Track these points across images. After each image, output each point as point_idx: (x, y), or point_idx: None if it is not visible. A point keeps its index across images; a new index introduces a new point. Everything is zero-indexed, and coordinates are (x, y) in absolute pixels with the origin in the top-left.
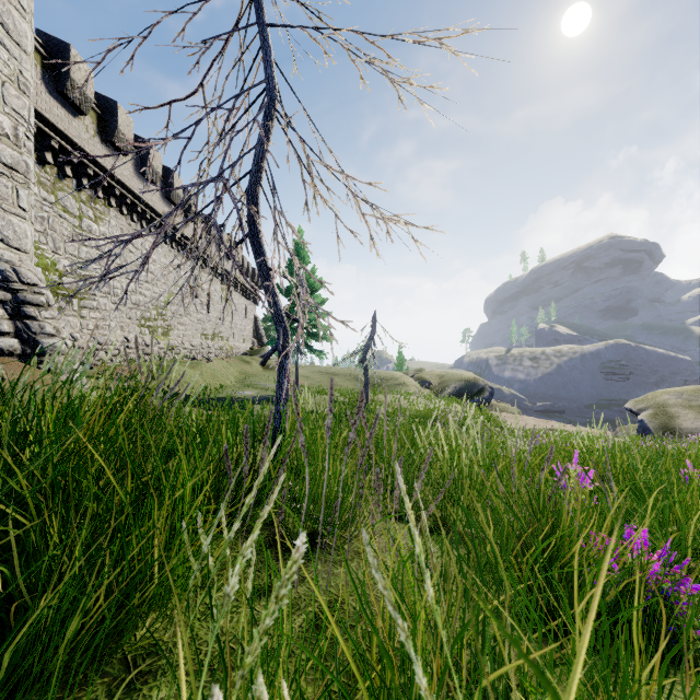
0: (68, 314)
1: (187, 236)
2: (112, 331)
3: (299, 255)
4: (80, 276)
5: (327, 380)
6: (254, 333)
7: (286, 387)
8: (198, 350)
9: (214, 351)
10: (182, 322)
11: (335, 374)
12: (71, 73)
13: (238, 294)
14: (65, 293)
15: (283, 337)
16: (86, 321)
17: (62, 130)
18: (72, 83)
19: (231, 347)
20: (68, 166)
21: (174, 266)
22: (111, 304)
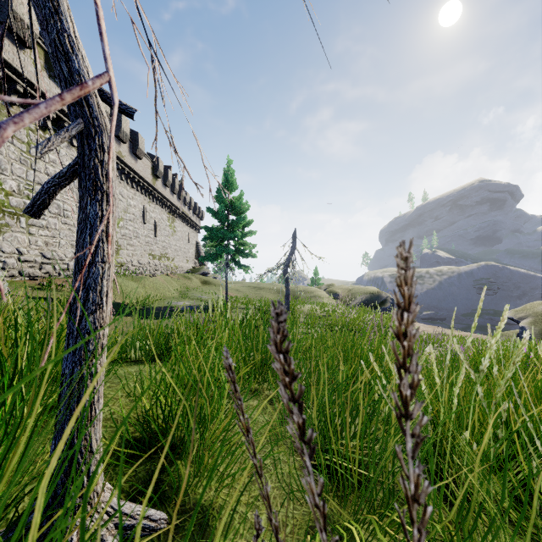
0: (15, 230)
1: (135, 171)
2: (61, 248)
3: (227, 181)
4: (28, 196)
5: (254, 293)
6: (196, 255)
7: (92, 272)
8: (145, 267)
9: (161, 269)
10: (131, 243)
11: (261, 288)
12: (13, 5)
13: (183, 223)
14: (11, 211)
15: (87, 143)
16: (35, 237)
17: (6, 59)
18: (15, 15)
19: (175, 266)
20: (14, 95)
21: (124, 195)
22: (61, 224)
